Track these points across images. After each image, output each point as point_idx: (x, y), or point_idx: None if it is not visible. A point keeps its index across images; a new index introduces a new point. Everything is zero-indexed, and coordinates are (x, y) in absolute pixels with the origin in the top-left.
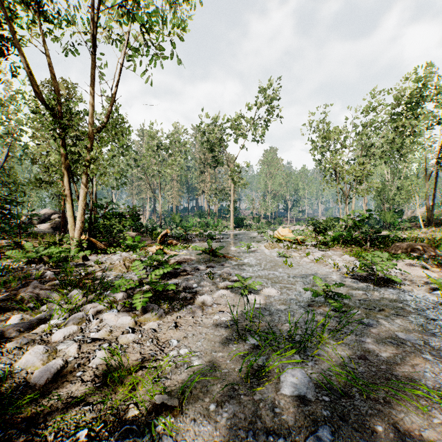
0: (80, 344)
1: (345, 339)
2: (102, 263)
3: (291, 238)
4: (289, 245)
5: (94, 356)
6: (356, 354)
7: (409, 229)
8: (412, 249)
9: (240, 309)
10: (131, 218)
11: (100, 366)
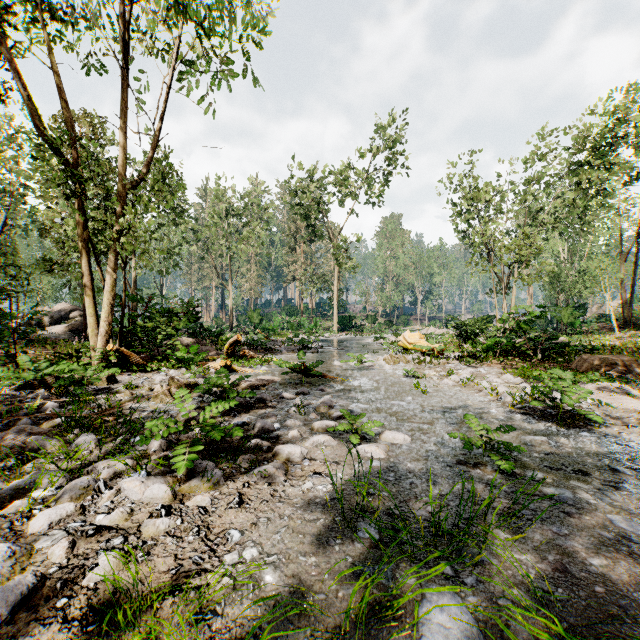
0: (74, 540)
1: (525, 528)
2: (137, 387)
3: (423, 347)
4: (421, 358)
5: (94, 564)
6: (548, 561)
7: (597, 333)
8: (608, 365)
9: (347, 468)
10: (186, 317)
11: (102, 585)
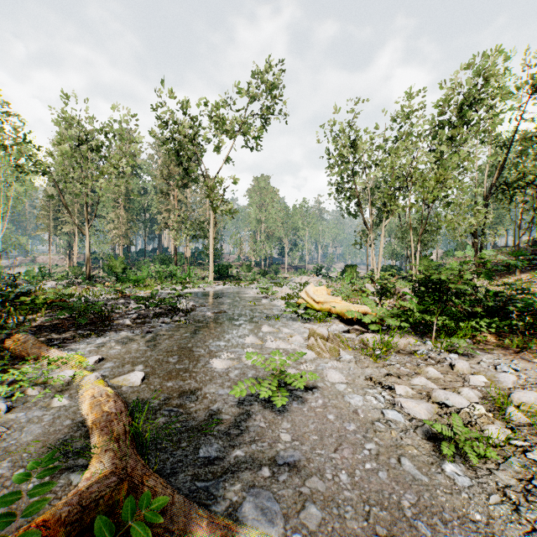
0: None
1: None
2: None
3: (359, 315)
4: (364, 336)
5: None
6: None
7: None
8: None
9: None
10: None
11: None
